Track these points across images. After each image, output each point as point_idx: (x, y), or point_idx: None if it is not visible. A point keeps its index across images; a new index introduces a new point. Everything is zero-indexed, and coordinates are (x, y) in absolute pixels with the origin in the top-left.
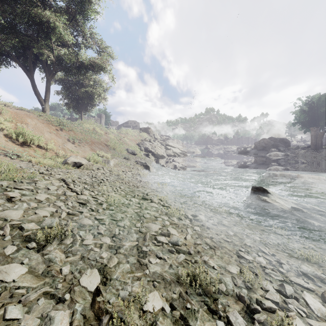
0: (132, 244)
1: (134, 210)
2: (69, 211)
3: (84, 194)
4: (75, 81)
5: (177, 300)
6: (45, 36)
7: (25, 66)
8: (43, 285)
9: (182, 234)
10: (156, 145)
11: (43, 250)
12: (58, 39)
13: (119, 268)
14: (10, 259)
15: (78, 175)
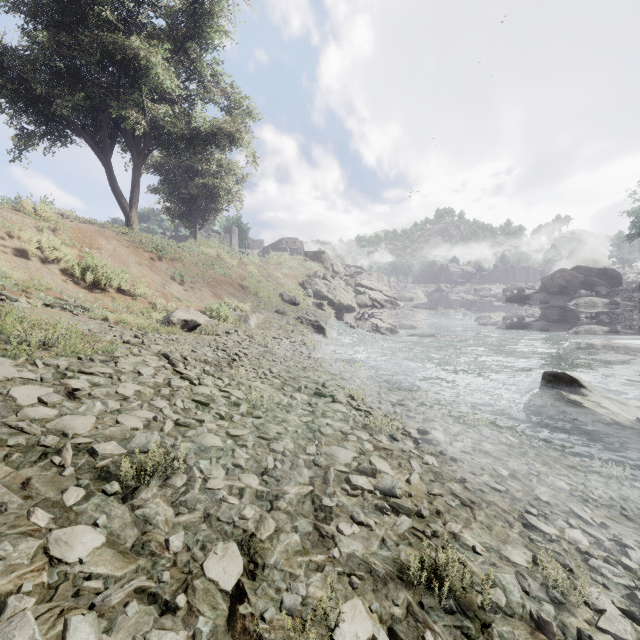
0: (301, 491)
1: (301, 418)
2: (177, 419)
3: (205, 384)
4: (184, 166)
5: (402, 621)
6: (130, 86)
7: (97, 142)
8: (135, 573)
9: (401, 472)
10: (337, 285)
11: (132, 498)
12: (155, 89)
13: (280, 542)
14: (73, 514)
15: (192, 346)
